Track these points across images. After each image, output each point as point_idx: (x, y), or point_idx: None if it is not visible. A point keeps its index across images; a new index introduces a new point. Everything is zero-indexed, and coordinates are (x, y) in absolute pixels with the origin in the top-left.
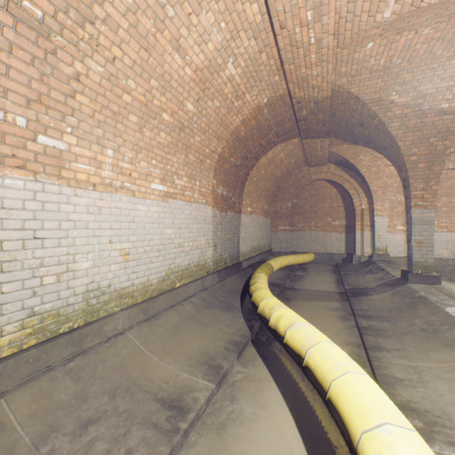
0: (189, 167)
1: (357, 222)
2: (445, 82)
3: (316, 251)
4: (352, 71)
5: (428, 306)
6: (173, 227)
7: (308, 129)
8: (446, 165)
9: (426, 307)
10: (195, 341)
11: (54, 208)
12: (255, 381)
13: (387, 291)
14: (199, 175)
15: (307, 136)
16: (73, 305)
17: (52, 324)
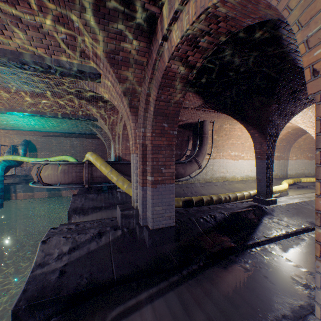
0: None
1: None
2: None
3: None
4: None
5: None
6: None
7: None
8: None
9: None
10: None
11: (242, 163)
12: None
13: None
14: None
15: None
16: (244, 176)
17: (242, 178)
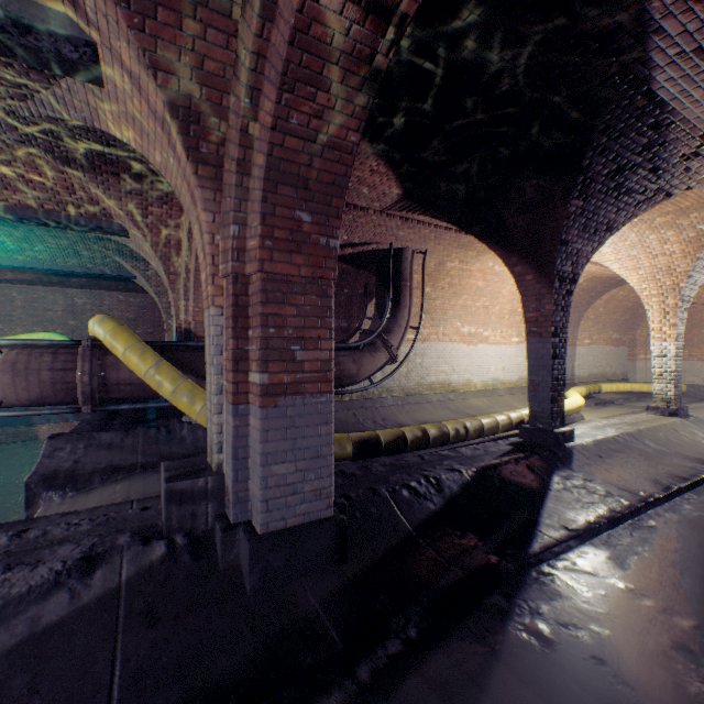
0: None
1: None
2: None
3: (690, 383)
4: None
5: None
6: (521, 357)
7: None
8: None
9: None
10: None
11: (486, 352)
12: None
13: None
14: None
15: None
16: (489, 382)
17: (485, 386)
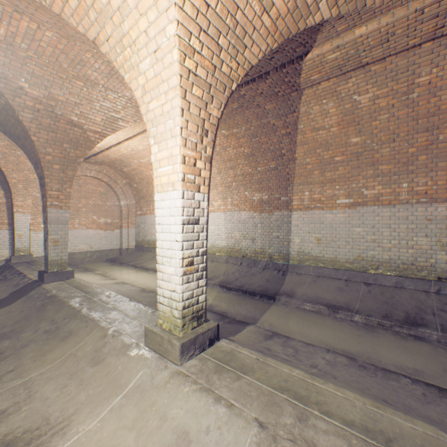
0: None
1: None
2: (74, 97)
3: None
4: None
5: (57, 304)
6: None
7: None
8: (86, 172)
9: (56, 305)
10: None
11: None
12: None
13: (20, 298)
14: None
15: None
16: None
17: None
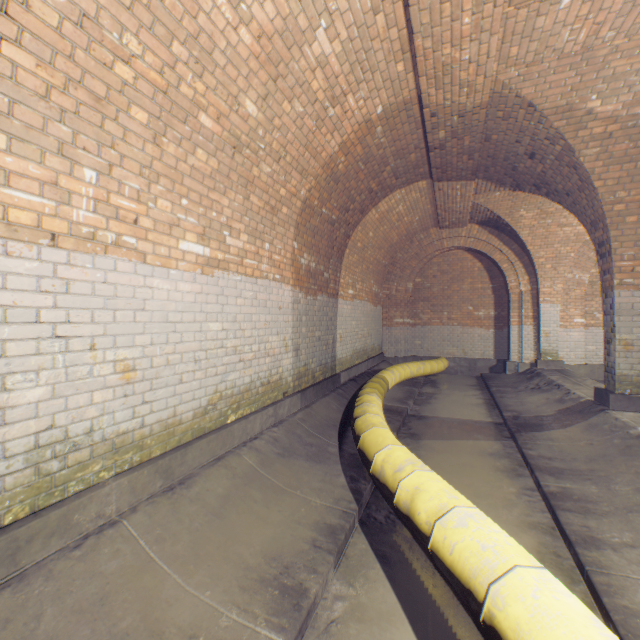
0: (252, 217)
1: (514, 312)
2: None
3: (450, 355)
4: (529, 55)
5: None
6: (222, 320)
7: (444, 163)
8: None
9: None
10: (258, 529)
11: None
12: (371, 621)
13: (575, 422)
14: (269, 232)
15: (442, 177)
16: (1, 478)
17: None
